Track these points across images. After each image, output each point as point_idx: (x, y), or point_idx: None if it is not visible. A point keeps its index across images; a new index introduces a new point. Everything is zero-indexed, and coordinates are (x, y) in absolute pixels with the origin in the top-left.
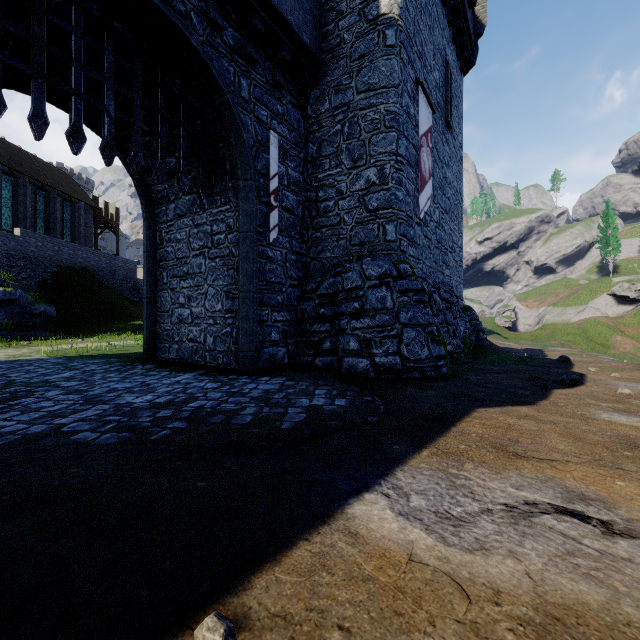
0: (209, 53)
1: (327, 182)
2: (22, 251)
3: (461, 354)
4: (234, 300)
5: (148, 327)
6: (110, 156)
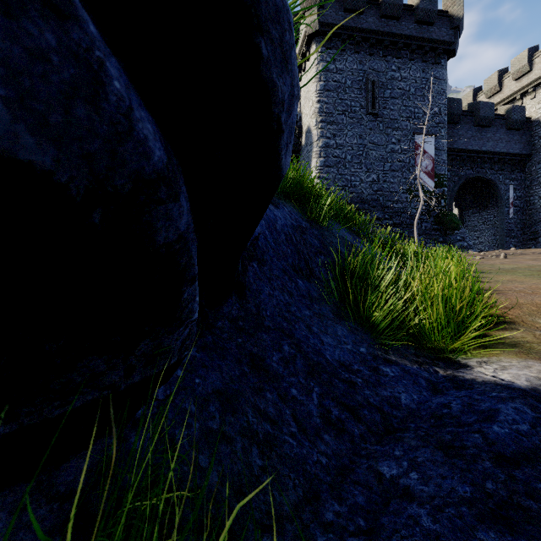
0: (491, 176)
1: (534, 194)
2: None
3: None
4: (496, 236)
5: None
6: (466, 207)
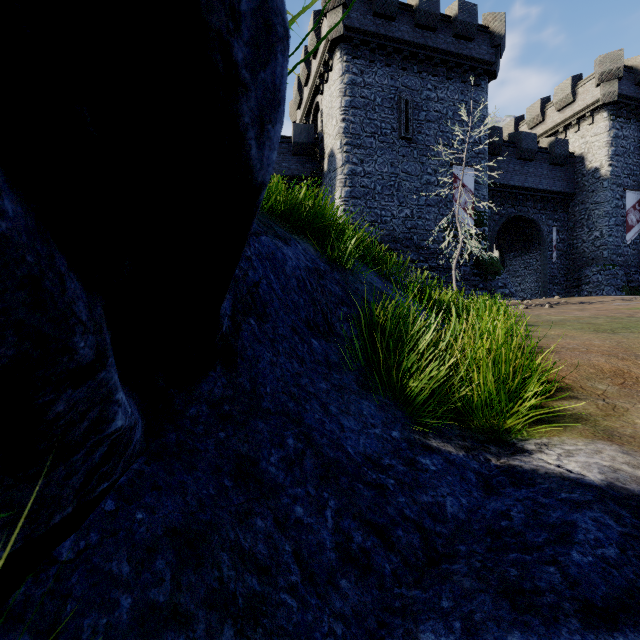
0: (533, 216)
1: (577, 237)
2: None
3: None
4: (539, 282)
5: None
6: (508, 250)
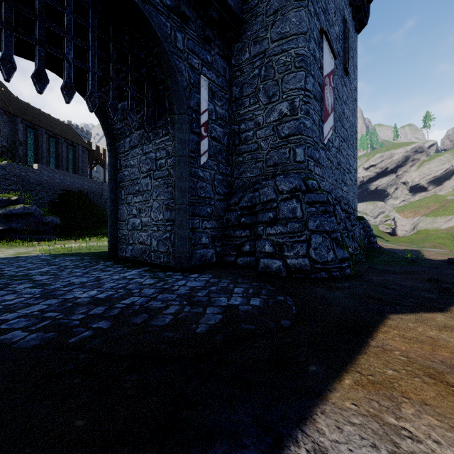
0: (149, 10)
1: (247, 116)
2: (39, 180)
3: (359, 255)
4: (172, 211)
5: (111, 232)
6: (69, 95)
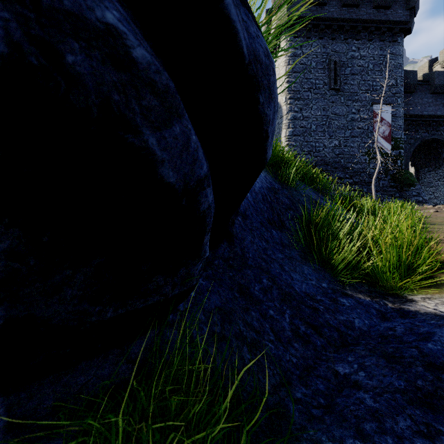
0: None
1: None
2: None
3: None
4: None
5: None
6: (422, 166)
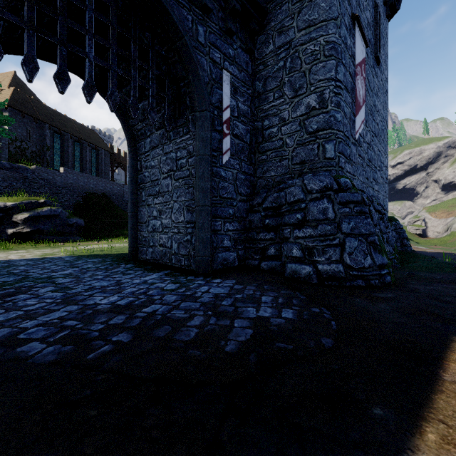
0: (170, 3)
1: (271, 112)
2: (65, 183)
3: (394, 260)
4: (193, 213)
5: (132, 234)
6: (90, 94)
